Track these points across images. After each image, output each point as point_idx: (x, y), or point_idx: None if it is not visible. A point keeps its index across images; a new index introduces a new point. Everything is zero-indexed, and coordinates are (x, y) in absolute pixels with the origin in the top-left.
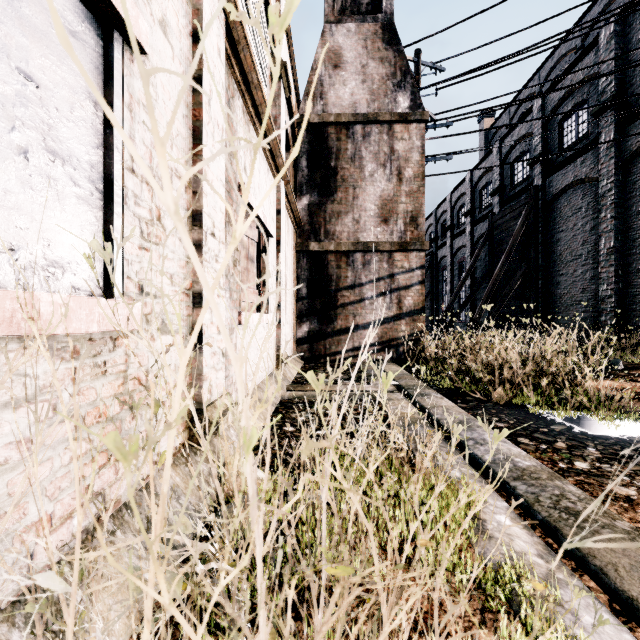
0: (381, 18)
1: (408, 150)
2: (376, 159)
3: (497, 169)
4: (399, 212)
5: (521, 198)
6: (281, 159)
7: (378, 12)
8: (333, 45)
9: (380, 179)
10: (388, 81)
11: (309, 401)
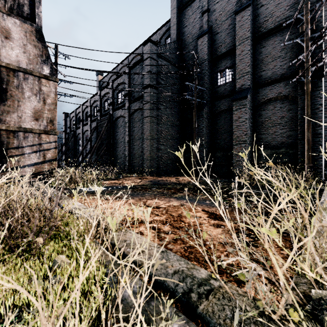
0: (35, 26)
1: (49, 91)
2: (31, 91)
3: (99, 102)
4: (44, 117)
5: (107, 116)
6: None
7: (34, 21)
8: (5, 25)
9: (34, 100)
10: (38, 57)
11: None
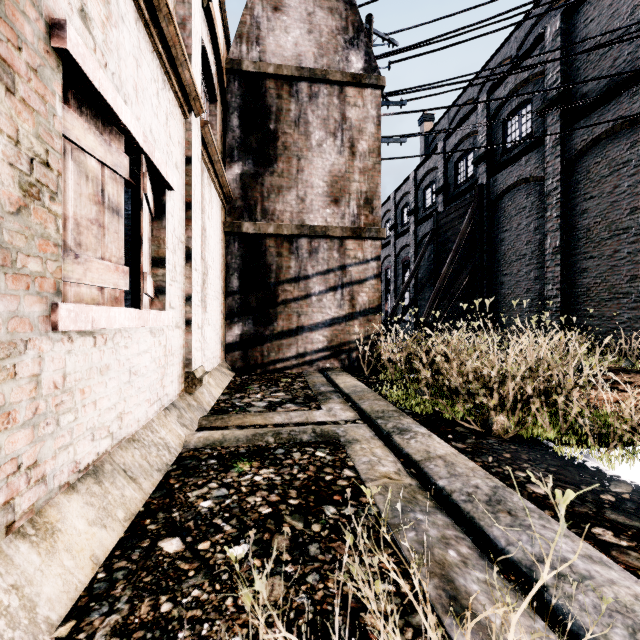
0: None
1: (362, 119)
2: (325, 126)
3: (441, 168)
4: (352, 192)
5: (465, 197)
6: (188, 72)
7: None
8: None
9: (330, 150)
10: (339, 36)
11: (229, 452)
